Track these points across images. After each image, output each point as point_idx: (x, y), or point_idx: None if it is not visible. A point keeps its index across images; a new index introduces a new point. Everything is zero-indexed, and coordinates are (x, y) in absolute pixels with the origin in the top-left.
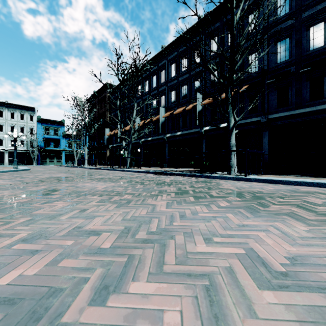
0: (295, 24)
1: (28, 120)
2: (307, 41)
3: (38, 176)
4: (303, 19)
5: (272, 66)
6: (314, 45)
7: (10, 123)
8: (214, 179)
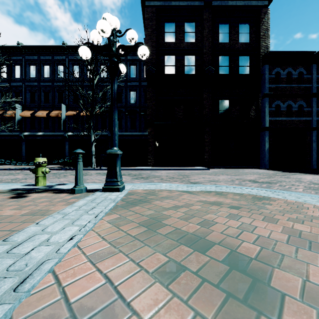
0: (124, 86)
1: None
2: (130, 98)
3: None
4: (128, 86)
5: None
6: (132, 101)
7: None
8: (83, 170)
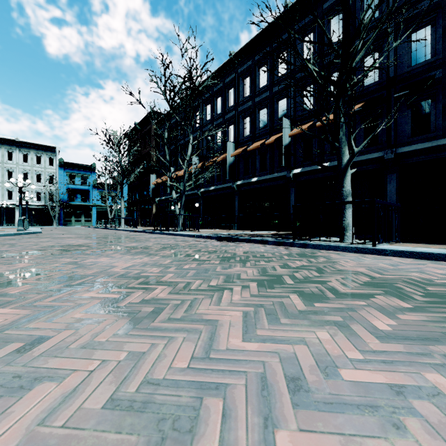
0: (442, 2)
1: (46, 165)
2: None
3: (41, 243)
4: None
5: (402, 72)
6: None
7: (23, 169)
8: (317, 249)
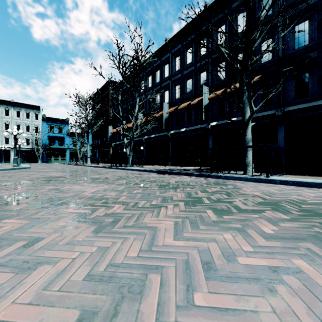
0: (316, 3)
1: (33, 119)
2: None
3: (30, 175)
4: None
5: (288, 53)
6: None
7: (16, 122)
8: (227, 179)
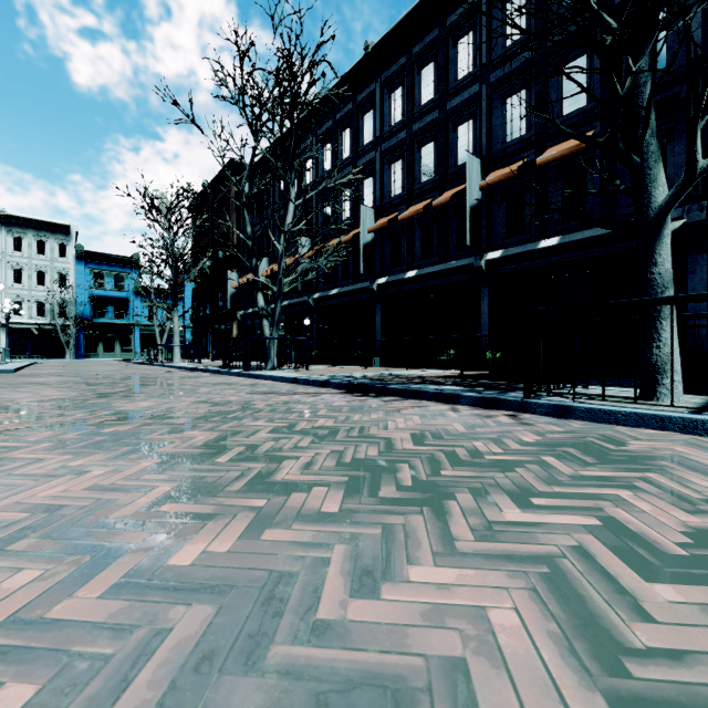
0: None
1: (54, 256)
2: None
3: None
4: None
5: None
6: None
7: (14, 262)
8: (600, 422)
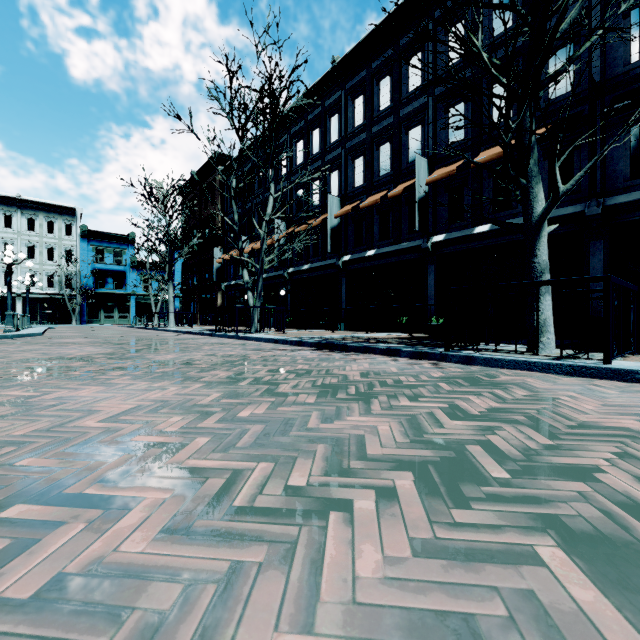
0: None
1: (62, 235)
2: None
3: (15, 354)
4: None
5: (615, 74)
6: None
7: (27, 240)
8: (492, 367)
